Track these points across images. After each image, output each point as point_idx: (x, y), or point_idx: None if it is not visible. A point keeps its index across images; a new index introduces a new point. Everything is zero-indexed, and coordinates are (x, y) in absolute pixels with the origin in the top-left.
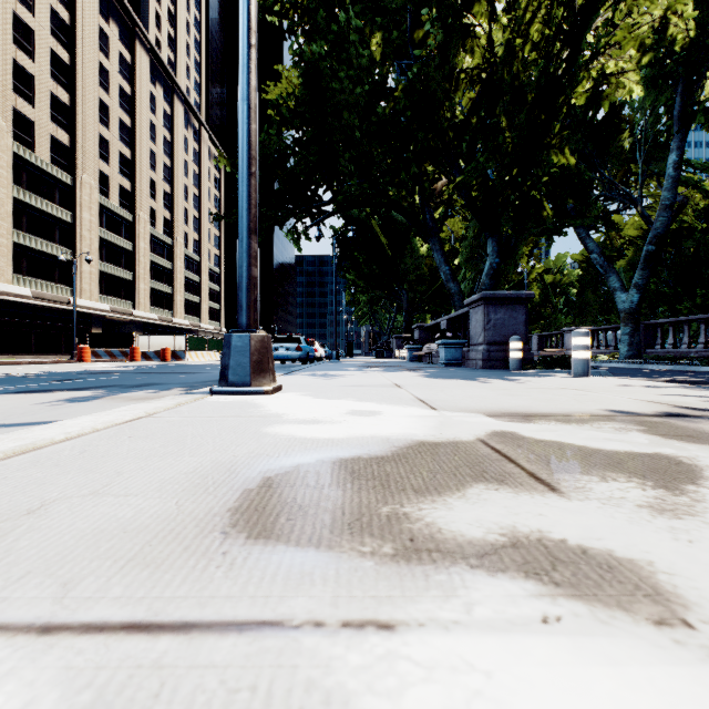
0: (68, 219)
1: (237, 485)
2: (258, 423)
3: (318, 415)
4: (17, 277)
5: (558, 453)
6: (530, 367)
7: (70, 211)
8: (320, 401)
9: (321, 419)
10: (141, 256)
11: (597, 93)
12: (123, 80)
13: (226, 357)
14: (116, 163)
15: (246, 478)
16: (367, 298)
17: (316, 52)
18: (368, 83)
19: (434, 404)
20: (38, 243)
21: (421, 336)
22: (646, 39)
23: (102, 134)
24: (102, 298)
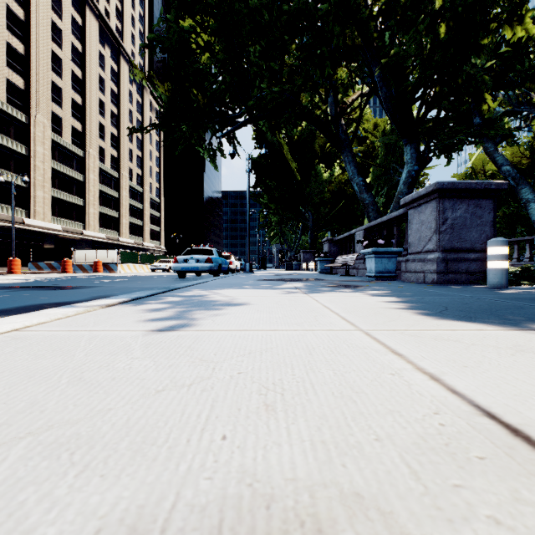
0: (22, 152)
1: None
2: None
3: None
4: None
5: None
6: None
7: (25, 144)
8: None
9: None
10: (90, 186)
11: None
12: (75, 39)
13: None
14: (69, 107)
15: None
16: (278, 218)
17: None
18: None
19: None
20: None
21: (331, 248)
22: None
23: (55, 82)
24: (55, 220)
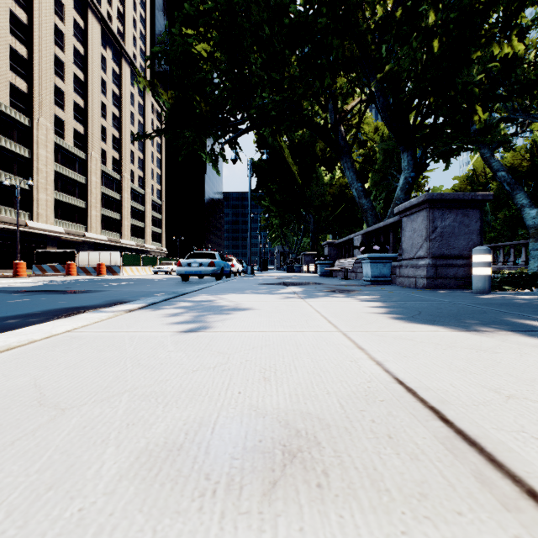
0: (25, 155)
1: None
2: None
3: None
4: None
5: None
6: None
7: (28, 147)
8: None
9: None
10: (93, 188)
11: None
12: (77, 42)
13: None
14: (71, 110)
15: None
16: (279, 221)
17: None
18: None
19: None
20: None
21: (331, 252)
22: None
23: (58, 85)
24: (58, 222)
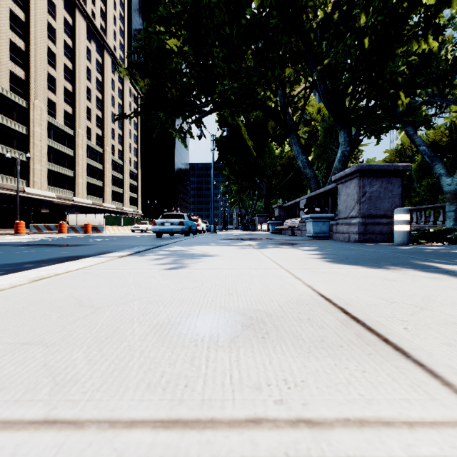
0: (23, 132)
1: None
2: None
3: None
4: None
5: None
6: None
7: (25, 126)
8: None
9: None
10: (79, 160)
11: None
12: (66, 36)
13: None
14: (61, 94)
15: None
16: (237, 187)
17: None
18: None
19: None
20: None
21: (280, 213)
22: None
23: (50, 73)
24: (50, 188)
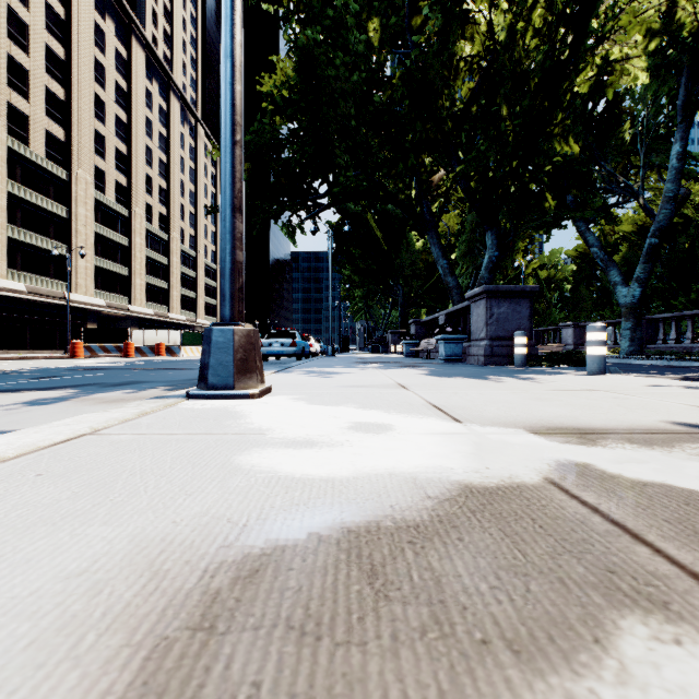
0: (63, 214)
1: (147, 624)
2: (231, 446)
3: (312, 432)
4: (11, 272)
5: (696, 515)
6: (534, 363)
7: (65, 206)
8: (315, 408)
9: (316, 438)
10: (137, 251)
11: (601, 81)
12: (119, 76)
13: (206, 354)
14: (112, 158)
15: (173, 593)
16: (362, 293)
17: (311, 37)
18: (365, 71)
19: (455, 414)
20: (33, 238)
21: (418, 331)
22: (653, 24)
23: (98, 130)
24: (98, 293)
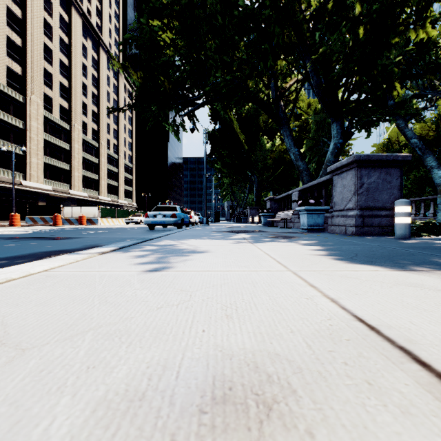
0: (20, 126)
1: None
2: None
3: None
4: None
5: None
6: None
7: (22, 120)
8: None
9: None
10: (75, 153)
11: None
12: (63, 33)
13: None
14: (58, 89)
15: None
16: (229, 180)
17: None
18: None
19: None
20: None
21: (272, 206)
22: None
23: (47, 69)
24: (47, 181)
